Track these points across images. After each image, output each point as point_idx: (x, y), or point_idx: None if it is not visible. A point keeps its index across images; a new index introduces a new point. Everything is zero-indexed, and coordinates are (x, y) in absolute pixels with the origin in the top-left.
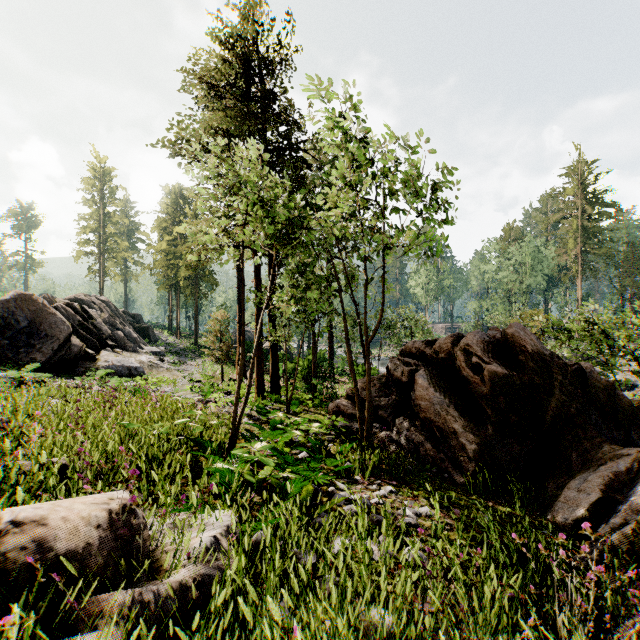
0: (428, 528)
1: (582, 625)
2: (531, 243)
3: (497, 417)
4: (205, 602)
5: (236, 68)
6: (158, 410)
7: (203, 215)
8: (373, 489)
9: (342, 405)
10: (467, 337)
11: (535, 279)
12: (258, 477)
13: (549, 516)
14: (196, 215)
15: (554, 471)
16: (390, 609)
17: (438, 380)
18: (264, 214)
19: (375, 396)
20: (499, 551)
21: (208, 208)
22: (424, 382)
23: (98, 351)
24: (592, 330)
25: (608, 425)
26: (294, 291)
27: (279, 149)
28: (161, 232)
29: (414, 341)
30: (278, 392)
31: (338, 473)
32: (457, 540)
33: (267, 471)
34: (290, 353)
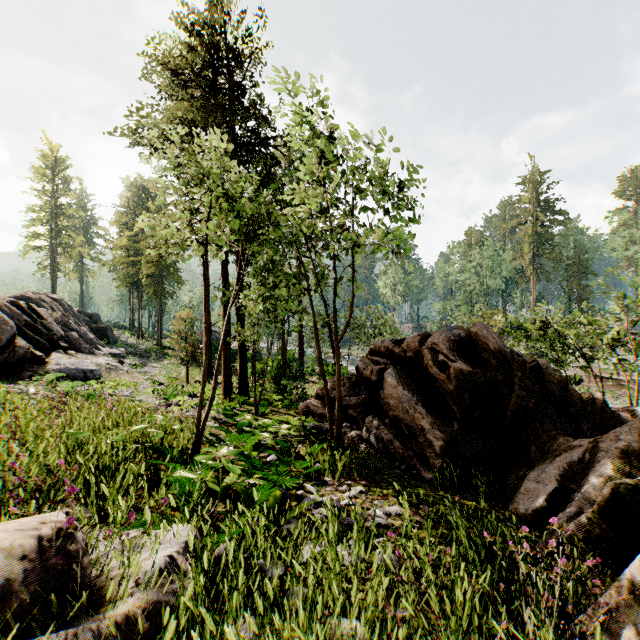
0: (398, 527)
1: (549, 619)
2: (491, 247)
3: (462, 413)
4: (157, 633)
5: (202, 57)
6: (114, 416)
7: (167, 210)
8: (343, 490)
9: (312, 405)
10: (434, 336)
11: (494, 281)
12: (223, 484)
13: (511, 507)
14: (160, 210)
15: (514, 464)
16: (362, 623)
17: (406, 378)
18: (230, 208)
19: (345, 395)
20: (467, 547)
21: (172, 203)
22: (393, 380)
23: (48, 353)
24: (547, 329)
25: (562, 418)
26: (262, 289)
27: (247, 144)
28: (121, 227)
29: (383, 340)
30: (246, 393)
31: (308, 475)
32: (427, 538)
33: (233, 477)
34: (259, 353)
